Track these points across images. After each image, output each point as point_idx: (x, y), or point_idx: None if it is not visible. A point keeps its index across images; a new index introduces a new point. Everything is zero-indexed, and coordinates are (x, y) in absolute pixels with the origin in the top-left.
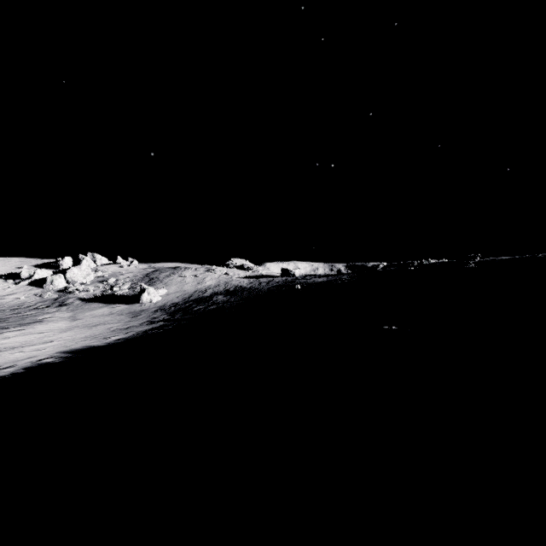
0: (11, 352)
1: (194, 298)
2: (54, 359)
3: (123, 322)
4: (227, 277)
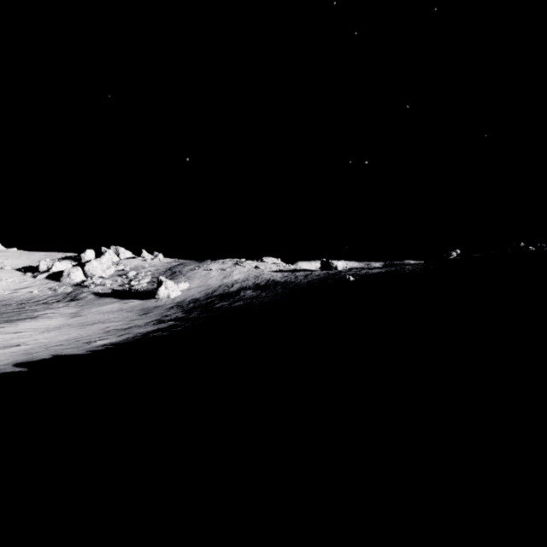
0: None
1: (218, 293)
2: None
3: (127, 320)
4: (257, 271)
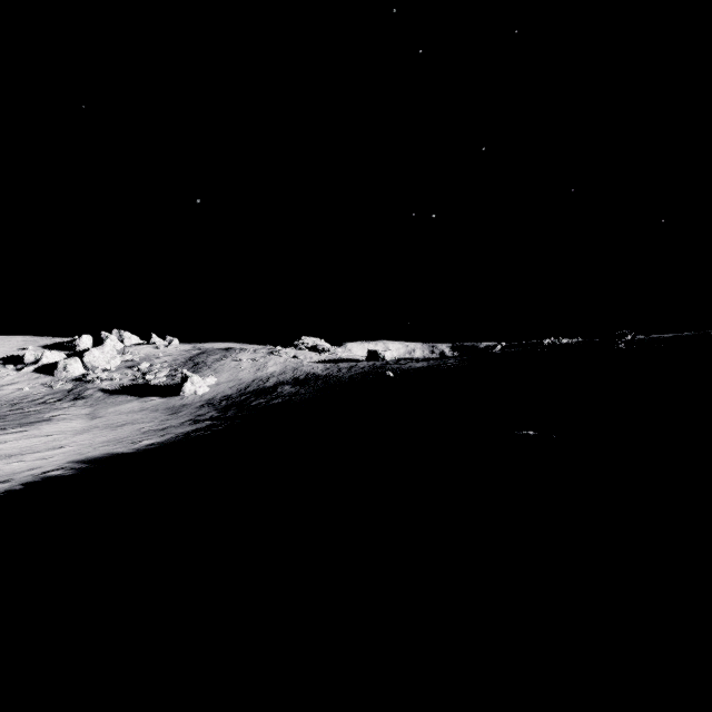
0: (7, 462)
1: (252, 389)
2: (63, 471)
3: (158, 420)
4: (296, 362)
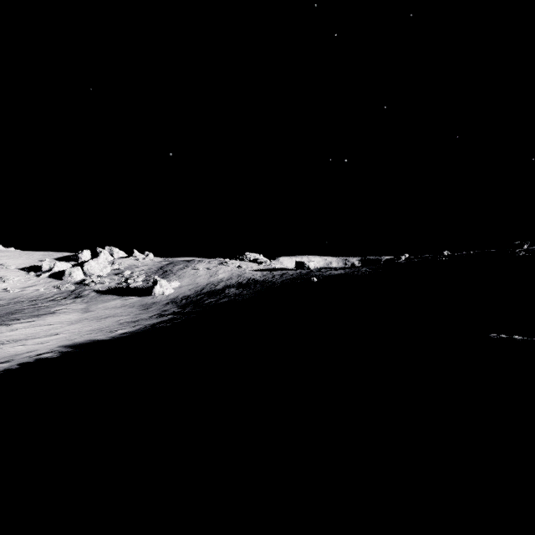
0: (13, 345)
1: (206, 290)
2: (53, 354)
3: (133, 314)
4: (240, 270)
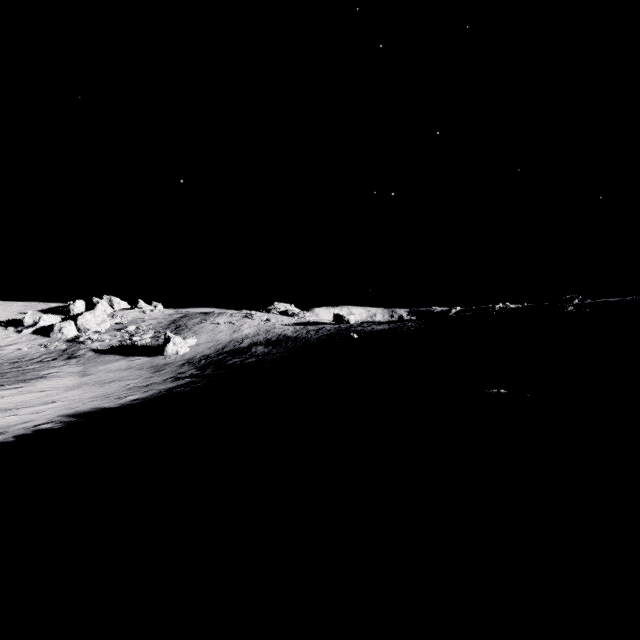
0: (2, 416)
1: (228, 349)
2: (53, 424)
3: (142, 378)
4: (268, 324)
